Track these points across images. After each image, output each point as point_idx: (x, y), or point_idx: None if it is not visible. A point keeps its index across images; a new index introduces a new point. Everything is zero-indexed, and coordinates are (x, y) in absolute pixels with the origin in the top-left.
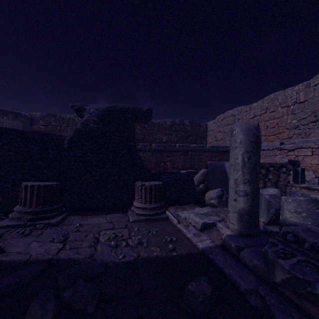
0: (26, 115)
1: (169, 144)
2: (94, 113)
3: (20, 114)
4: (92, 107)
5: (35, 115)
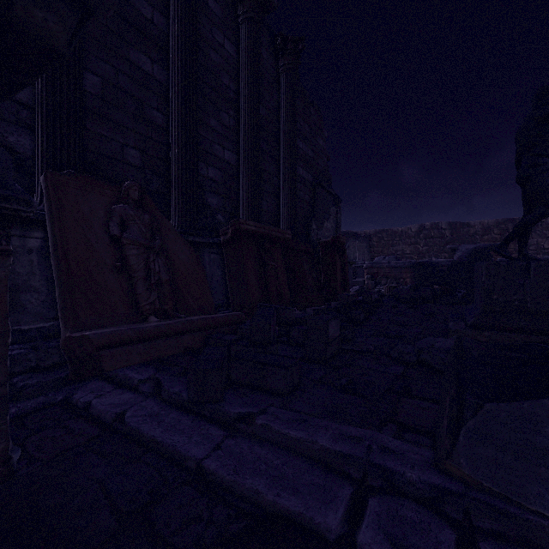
0: (367, 236)
1: (544, 257)
2: (465, 251)
3: (365, 236)
4: (463, 248)
5: (369, 232)
